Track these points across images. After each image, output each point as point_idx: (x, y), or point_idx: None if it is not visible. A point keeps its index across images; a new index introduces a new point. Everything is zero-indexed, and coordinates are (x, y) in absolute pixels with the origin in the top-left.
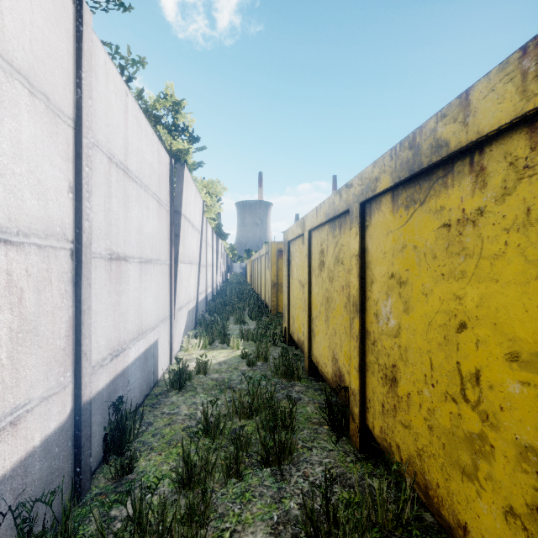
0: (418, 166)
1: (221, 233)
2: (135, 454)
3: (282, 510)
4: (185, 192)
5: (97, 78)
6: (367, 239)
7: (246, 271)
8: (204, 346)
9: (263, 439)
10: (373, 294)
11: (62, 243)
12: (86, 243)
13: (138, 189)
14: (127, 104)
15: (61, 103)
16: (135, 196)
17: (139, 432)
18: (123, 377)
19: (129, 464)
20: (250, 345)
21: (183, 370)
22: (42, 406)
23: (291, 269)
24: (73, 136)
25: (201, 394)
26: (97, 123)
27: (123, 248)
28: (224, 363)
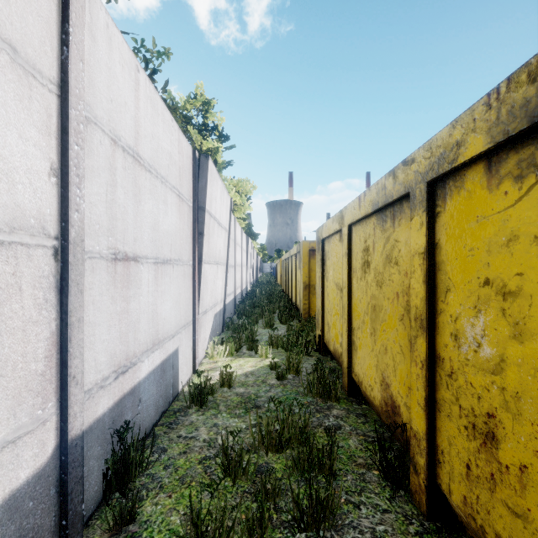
0: None
1: (251, 233)
2: (138, 499)
3: None
4: (209, 187)
5: (95, 42)
6: (439, 230)
7: (276, 271)
8: (230, 353)
9: (296, 495)
10: (449, 307)
11: (40, 239)
12: (75, 239)
13: (153, 180)
14: (138, 81)
15: (38, 61)
16: (149, 188)
17: (150, 461)
18: (133, 396)
19: (131, 511)
20: (280, 353)
21: (205, 383)
22: (5, 453)
23: (325, 270)
24: (57, 106)
25: (223, 413)
26: (96, 96)
27: (133, 247)
28: (251, 374)
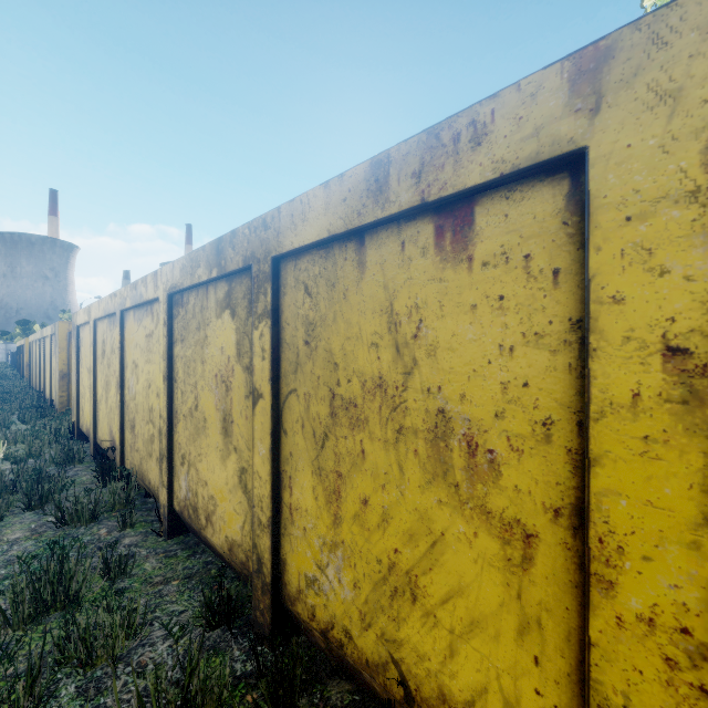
0: (137, 301)
1: None
2: None
3: (40, 523)
4: None
5: None
6: (126, 336)
7: (19, 357)
8: None
9: (26, 489)
10: (128, 375)
11: None
12: None
13: None
14: None
15: None
16: None
17: None
18: None
19: None
20: (20, 447)
21: None
22: None
23: (81, 356)
24: None
25: None
26: None
27: None
28: None
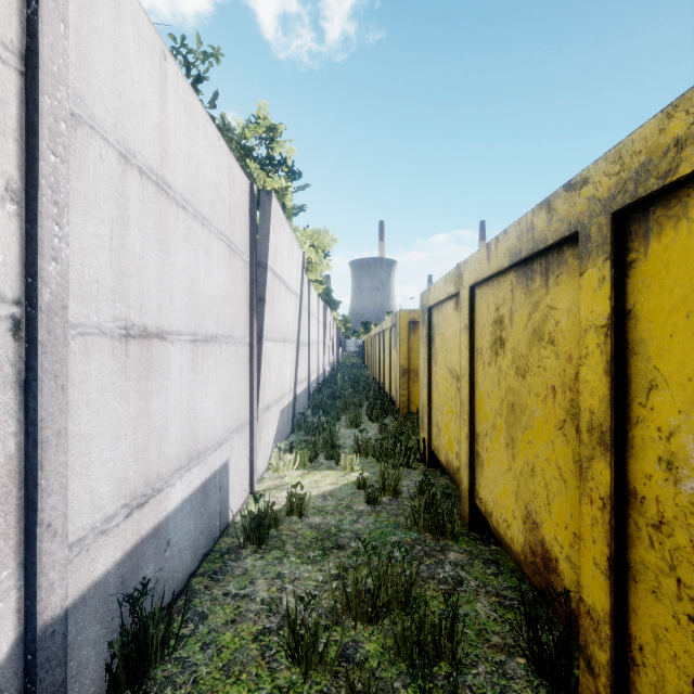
0: None
1: (330, 300)
2: None
3: None
4: (273, 236)
5: (90, 1)
6: (634, 289)
7: (363, 350)
8: (302, 464)
9: None
10: (656, 414)
11: None
12: (50, 305)
13: (189, 221)
14: (165, 74)
15: None
16: (183, 232)
17: (182, 636)
18: (157, 538)
19: None
20: (371, 463)
21: (265, 512)
22: None
23: (434, 350)
24: (19, 89)
25: (291, 557)
26: (92, 84)
27: (157, 317)
28: (331, 496)
